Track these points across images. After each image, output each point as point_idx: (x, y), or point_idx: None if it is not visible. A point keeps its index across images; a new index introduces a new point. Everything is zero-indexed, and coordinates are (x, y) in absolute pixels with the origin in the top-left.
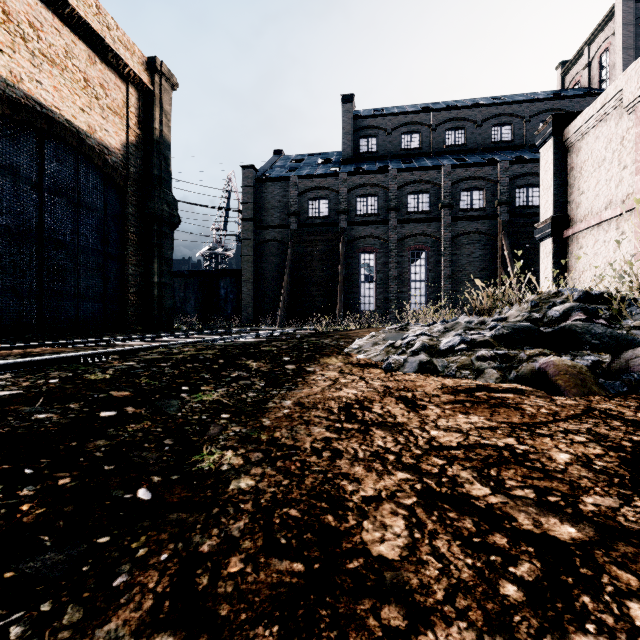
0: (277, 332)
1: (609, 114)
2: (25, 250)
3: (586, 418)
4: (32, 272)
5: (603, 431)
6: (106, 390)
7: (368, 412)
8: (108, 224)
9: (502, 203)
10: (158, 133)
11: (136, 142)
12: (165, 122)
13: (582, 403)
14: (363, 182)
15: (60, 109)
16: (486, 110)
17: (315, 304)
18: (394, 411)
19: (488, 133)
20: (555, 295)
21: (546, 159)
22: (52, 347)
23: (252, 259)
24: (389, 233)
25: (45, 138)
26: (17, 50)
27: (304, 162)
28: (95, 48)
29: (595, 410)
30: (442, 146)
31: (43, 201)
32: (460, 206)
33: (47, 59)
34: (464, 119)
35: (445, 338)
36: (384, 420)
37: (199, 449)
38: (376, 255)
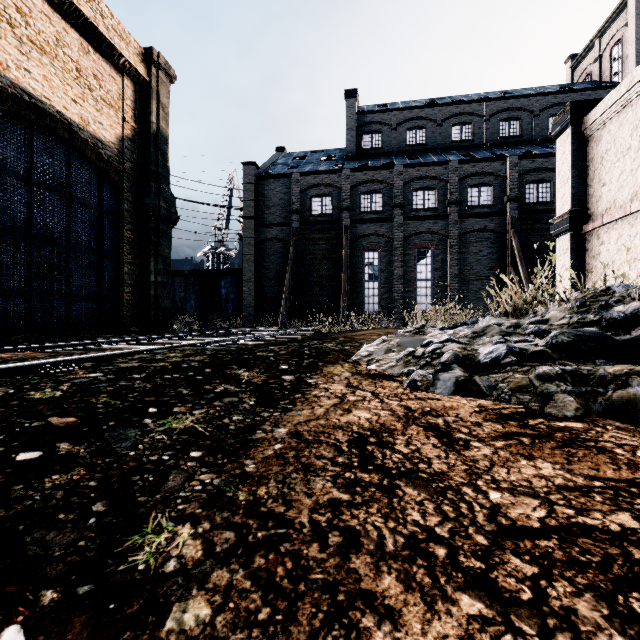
0: (278, 333)
1: (635, 99)
2: (12, 247)
3: None
4: (20, 270)
5: None
6: (45, 415)
7: (389, 451)
8: (102, 221)
9: (511, 199)
10: (155, 127)
11: (132, 136)
12: (162, 115)
13: None
14: (367, 178)
15: (50, 99)
16: (494, 104)
17: (318, 304)
18: (425, 450)
19: (496, 128)
20: (604, 293)
21: (563, 150)
22: (26, 352)
23: (253, 258)
24: (394, 231)
25: (34, 130)
26: (3, 36)
27: (307, 159)
28: (88, 37)
29: None
30: (448, 142)
31: (32, 196)
32: (467, 203)
33: (36, 47)
34: (471, 114)
35: (481, 346)
36: (414, 467)
37: (142, 520)
38: (380, 253)
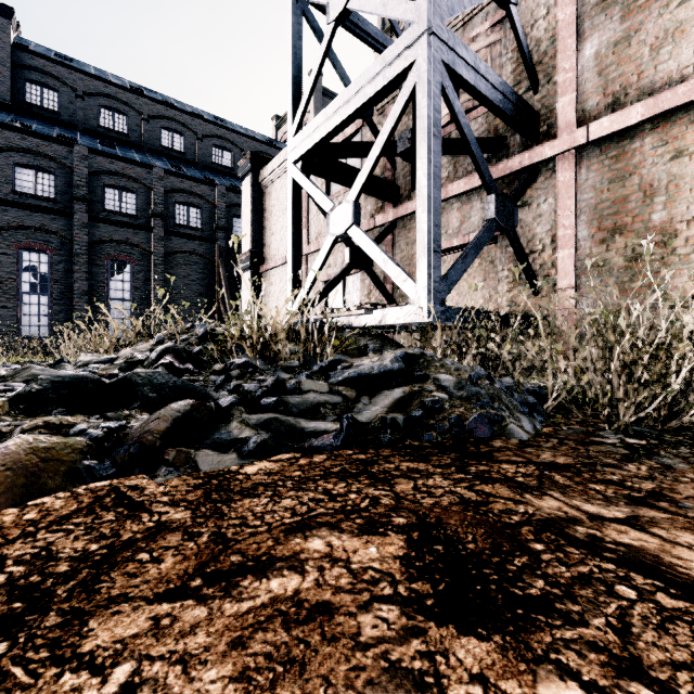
0: None
1: None
2: None
3: (78, 517)
4: None
5: (65, 544)
6: None
7: None
8: None
9: (220, 228)
10: None
11: None
12: None
13: (115, 482)
14: (27, 146)
15: None
16: (207, 126)
17: None
18: None
19: (209, 151)
20: (187, 330)
21: (247, 193)
22: None
23: None
24: (75, 231)
25: None
26: None
27: None
28: None
29: (114, 494)
30: (157, 144)
31: None
32: (176, 220)
33: None
34: (183, 124)
35: None
36: None
37: None
38: (52, 257)
